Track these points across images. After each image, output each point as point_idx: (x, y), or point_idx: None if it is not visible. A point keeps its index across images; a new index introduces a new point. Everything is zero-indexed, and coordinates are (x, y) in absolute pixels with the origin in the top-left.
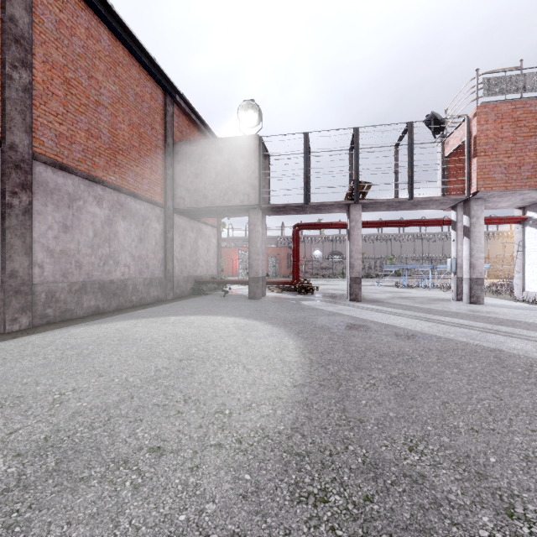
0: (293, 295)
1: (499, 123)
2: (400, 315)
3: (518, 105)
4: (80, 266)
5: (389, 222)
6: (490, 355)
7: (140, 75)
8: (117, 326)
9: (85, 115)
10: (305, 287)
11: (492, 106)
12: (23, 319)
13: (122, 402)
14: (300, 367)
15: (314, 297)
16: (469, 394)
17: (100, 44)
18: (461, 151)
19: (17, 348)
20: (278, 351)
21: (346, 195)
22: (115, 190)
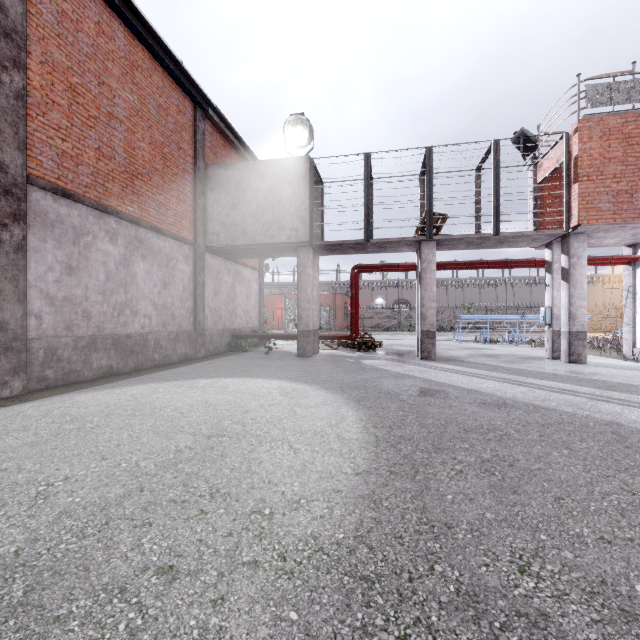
0: (351, 352)
1: (606, 141)
2: (485, 377)
3: (630, 118)
4: (89, 316)
5: (469, 263)
6: (606, 430)
7: (164, 83)
8: (132, 392)
9: (94, 130)
10: (366, 342)
11: (598, 119)
12: (16, 382)
13: (128, 496)
14: (363, 446)
15: (377, 355)
16: (589, 486)
17: (113, 42)
18: (557, 176)
19: (2, 421)
20: (334, 425)
21: (417, 229)
22: (132, 224)
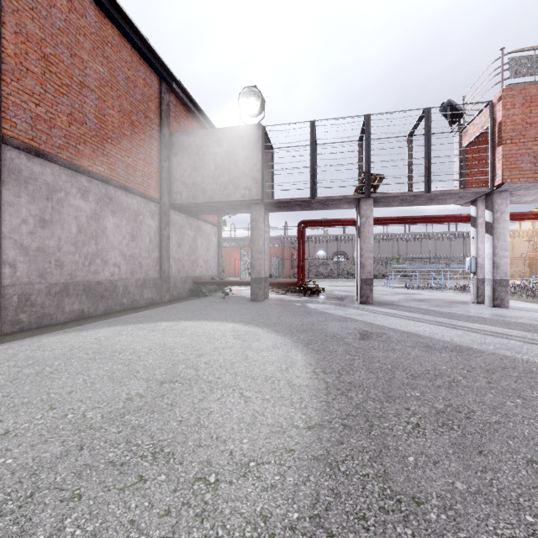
0: (298, 297)
1: (528, 107)
2: (420, 320)
3: None
4: (62, 265)
5: (402, 219)
6: None
7: (132, 58)
8: (98, 334)
9: (67, 97)
10: (311, 288)
11: (520, 88)
12: None
13: (64, 457)
14: (314, 394)
15: (320, 299)
16: None
17: (85, 19)
18: (481, 141)
19: None
20: (284, 370)
21: (356, 188)
22: (103, 182)
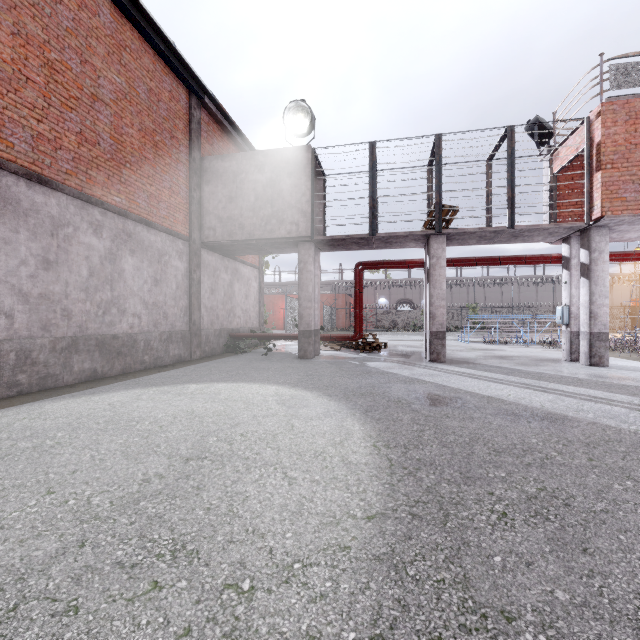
0: (355, 354)
1: (632, 125)
2: (503, 382)
3: None
4: (69, 315)
5: (480, 259)
6: None
7: (155, 67)
8: (112, 399)
9: (76, 112)
10: (370, 343)
11: (623, 101)
12: None
13: (61, 556)
14: (375, 474)
15: (382, 356)
16: None
17: (98, 18)
18: (575, 166)
19: None
20: (338, 444)
21: (425, 223)
22: (120, 216)
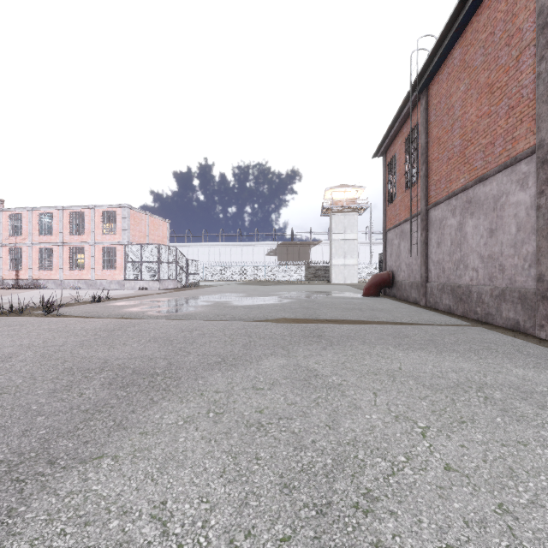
0: None
1: None
2: None
3: None
4: None
5: None
6: None
7: None
8: None
9: None
10: None
11: None
12: None
13: (331, 420)
14: (6, 539)
15: None
16: None
17: None
18: None
19: None
20: None
21: None
22: None
